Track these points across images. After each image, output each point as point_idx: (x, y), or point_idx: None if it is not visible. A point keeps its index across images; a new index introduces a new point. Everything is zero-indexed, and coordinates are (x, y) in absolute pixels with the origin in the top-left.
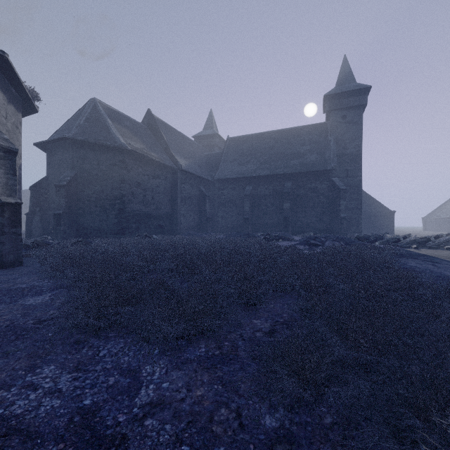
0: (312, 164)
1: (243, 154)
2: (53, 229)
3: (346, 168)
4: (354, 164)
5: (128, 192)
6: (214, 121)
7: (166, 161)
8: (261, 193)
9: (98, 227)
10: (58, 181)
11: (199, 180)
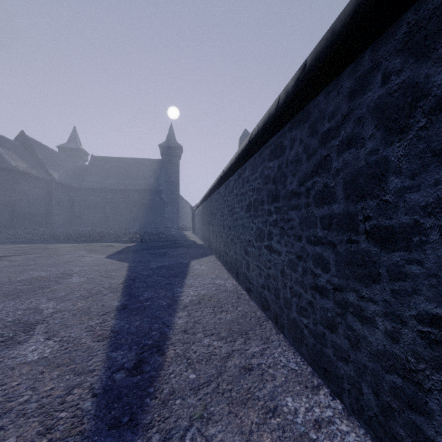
0: (151, 185)
1: (105, 171)
2: None
3: (171, 189)
4: (175, 187)
5: (17, 199)
6: (78, 137)
7: (44, 175)
8: (119, 200)
9: None
10: None
11: (68, 188)
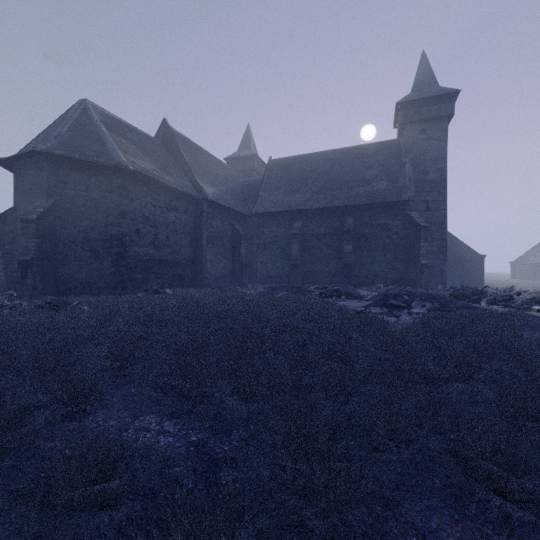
0: (382, 193)
1: (290, 180)
2: (17, 283)
3: (425, 199)
4: (436, 194)
5: (130, 229)
6: (252, 140)
7: (186, 188)
8: (314, 231)
9: (87, 279)
10: (24, 214)
11: (232, 214)
